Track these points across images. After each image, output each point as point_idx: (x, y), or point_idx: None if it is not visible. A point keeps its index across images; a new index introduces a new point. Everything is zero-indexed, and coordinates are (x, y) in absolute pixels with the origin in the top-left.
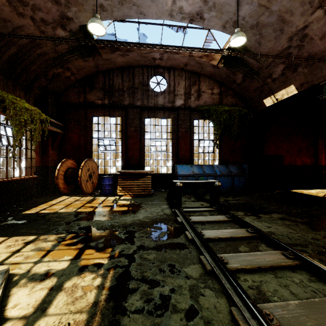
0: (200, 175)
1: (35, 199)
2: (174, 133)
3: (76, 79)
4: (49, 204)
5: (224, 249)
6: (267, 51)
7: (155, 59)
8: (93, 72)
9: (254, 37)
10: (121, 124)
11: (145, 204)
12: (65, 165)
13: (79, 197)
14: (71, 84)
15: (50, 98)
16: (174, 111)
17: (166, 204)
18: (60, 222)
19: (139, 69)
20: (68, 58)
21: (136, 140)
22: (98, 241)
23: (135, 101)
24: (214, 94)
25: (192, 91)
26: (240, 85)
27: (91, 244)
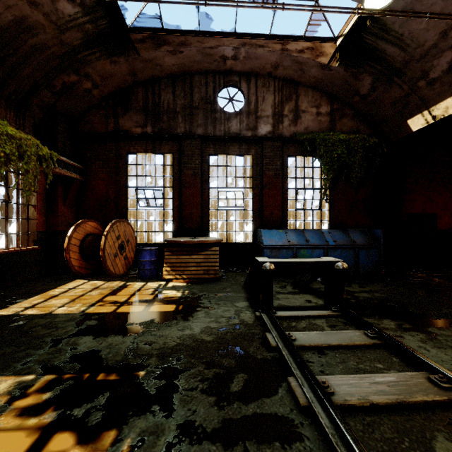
0: (301, 247)
1: (30, 286)
2: (257, 178)
3: (102, 95)
4: (46, 295)
5: (397, 448)
6: (424, 28)
7: (226, 59)
8: (129, 82)
9: (403, 2)
10: (172, 165)
11: (208, 298)
12: (83, 229)
13: (101, 283)
14: (94, 103)
15: (60, 123)
16: (256, 144)
17: (244, 299)
18: (43, 340)
19: (200, 76)
20: (84, 56)
21: (196, 190)
22: (93, 402)
23: (194, 128)
24: (321, 115)
25: (286, 110)
26: (366, 98)
27: (76, 413)
